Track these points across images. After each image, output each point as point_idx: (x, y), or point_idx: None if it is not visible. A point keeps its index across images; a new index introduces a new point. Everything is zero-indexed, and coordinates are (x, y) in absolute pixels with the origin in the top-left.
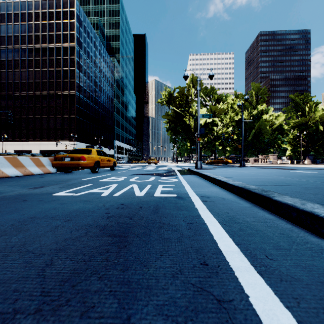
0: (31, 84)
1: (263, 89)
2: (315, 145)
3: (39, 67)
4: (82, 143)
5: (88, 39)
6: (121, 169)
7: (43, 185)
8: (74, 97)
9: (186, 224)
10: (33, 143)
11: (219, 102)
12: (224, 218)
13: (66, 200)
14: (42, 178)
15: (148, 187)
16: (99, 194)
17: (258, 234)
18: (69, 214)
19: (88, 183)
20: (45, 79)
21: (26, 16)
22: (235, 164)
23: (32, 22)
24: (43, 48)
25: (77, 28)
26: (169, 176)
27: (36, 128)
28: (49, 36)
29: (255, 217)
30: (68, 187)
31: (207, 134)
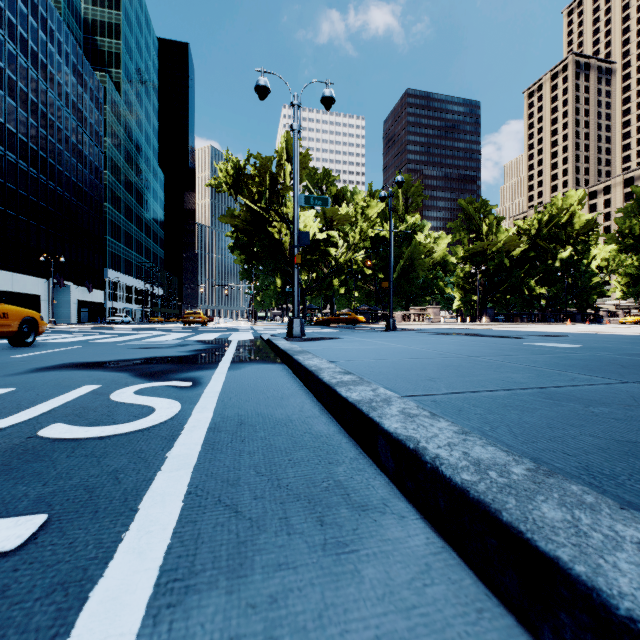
0: None
1: (416, 187)
2: (496, 291)
3: None
4: (3, 271)
5: (24, 6)
6: (67, 341)
7: None
8: None
9: None
10: None
11: (340, 202)
12: None
13: None
14: None
15: None
16: None
17: None
18: None
19: None
20: None
21: None
22: (370, 324)
23: None
24: None
25: None
26: (177, 374)
27: None
28: None
29: None
30: None
31: (318, 264)
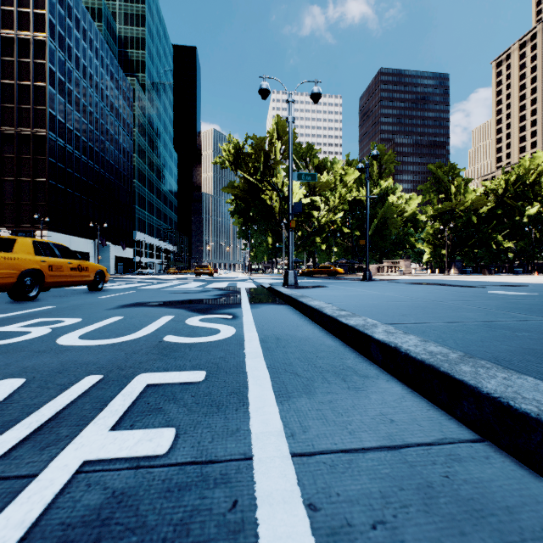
0: None
1: (389, 155)
2: (464, 246)
3: None
4: (64, 235)
5: (78, 33)
6: (122, 287)
7: None
8: (43, 142)
9: None
10: None
11: (321, 171)
12: None
13: None
14: None
15: (35, 419)
16: None
17: None
18: None
19: None
20: None
21: None
22: (348, 275)
23: None
24: None
25: (52, 4)
26: (217, 310)
27: None
28: None
29: None
30: None
31: (302, 224)
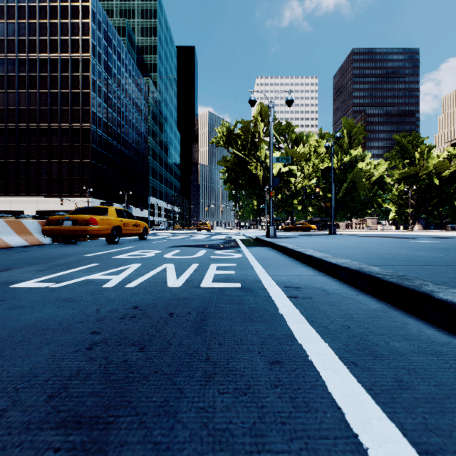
0: (22, 112)
1: (358, 127)
2: (428, 205)
3: (36, 87)
4: (101, 200)
5: (110, 49)
6: (156, 238)
7: (11, 266)
8: (88, 133)
9: (268, 366)
10: (26, 200)
11: (298, 144)
12: (346, 345)
13: (29, 298)
14: (20, 253)
15: (191, 269)
16: (100, 284)
17: (453, 401)
18: (6, 339)
19: (93, 261)
20: (44, 106)
21: (15, 11)
22: (320, 231)
23: (25, 20)
24: (42, 60)
25: (93, 31)
26: (228, 249)
27: (31, 177)
28: (50, 42)
29: (408, 338)
30: (52, 270)
31: (282, 189)
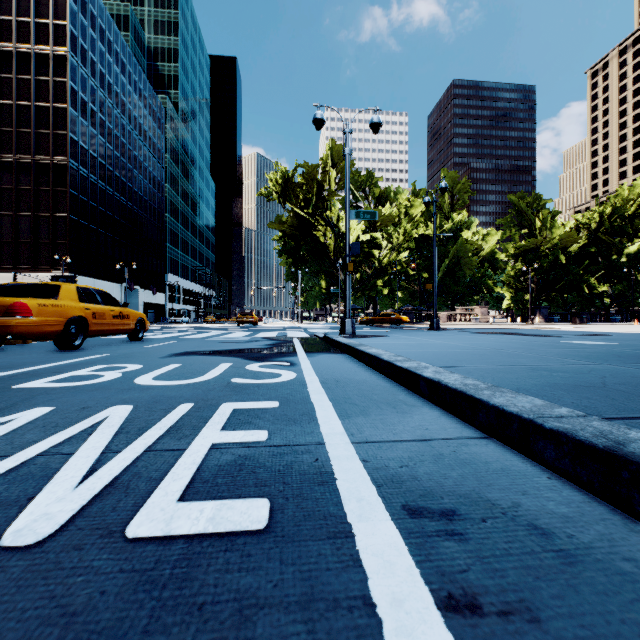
0: None
1: (463, 183)
2: (551, 290)
3: None
4: (87, 278)
5: (102, 45)
6: (162, 337)
7: None
8: (64, 171)
9: None
10: None
11: (383, 203)
12: None
13: None
14: None
15: (163, 425)
16: None
17: None
18: None
19: None
20: None
21: None
22: (414, 324)
23: None
24: None
25: (73, 14)
26: (273, 359)
27: None
28: None
29: None
30: None
31: (361, 265)
